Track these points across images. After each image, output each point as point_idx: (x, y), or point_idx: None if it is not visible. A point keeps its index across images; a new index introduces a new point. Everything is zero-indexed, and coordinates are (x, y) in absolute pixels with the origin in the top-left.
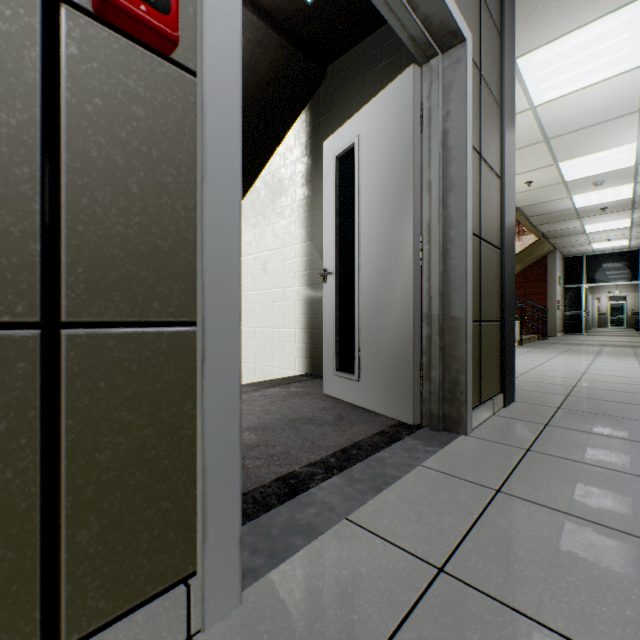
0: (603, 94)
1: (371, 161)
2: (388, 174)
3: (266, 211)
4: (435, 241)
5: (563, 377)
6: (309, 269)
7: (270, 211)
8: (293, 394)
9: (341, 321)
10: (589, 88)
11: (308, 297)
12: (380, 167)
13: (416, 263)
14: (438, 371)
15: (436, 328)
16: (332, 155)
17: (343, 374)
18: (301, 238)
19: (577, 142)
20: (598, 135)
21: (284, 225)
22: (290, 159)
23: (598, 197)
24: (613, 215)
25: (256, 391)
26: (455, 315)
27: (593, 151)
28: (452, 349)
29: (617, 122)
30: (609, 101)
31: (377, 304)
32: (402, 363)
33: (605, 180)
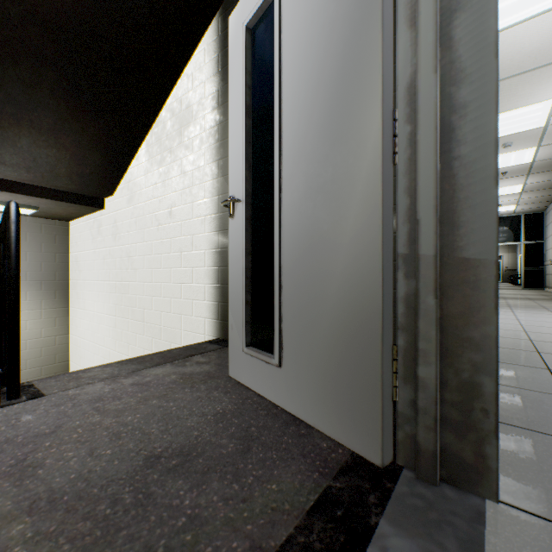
0: (542, 31)
1: (300, 5)
2: (330, 12)
3: (172, 144)
4: (427, 111)
5: (511, 338)
6: (221, 210)
7: (177, 144)
8: (185, 379)
9: (254, 272)
10: (530, 21)
11: (220, 245)
12: (316, 7)
13: (386, 159)
14: (434, 367)
15: (429, 282)
16: (241, 27)
17: (256, 353)
18: (211, 173)
19: (500, 95)
20: (522, 87)
21: (192, 159)
22: (199, 79)
23: (503, 161)
24: (510, 180)
25: (132, 374)
26: (470, 256)
27: (512, 107)
28: (463, 324)
29: (544, 71)
30: (545, 42)
31: (310, 242)
32: (358, 347)
33: (514, 142)
